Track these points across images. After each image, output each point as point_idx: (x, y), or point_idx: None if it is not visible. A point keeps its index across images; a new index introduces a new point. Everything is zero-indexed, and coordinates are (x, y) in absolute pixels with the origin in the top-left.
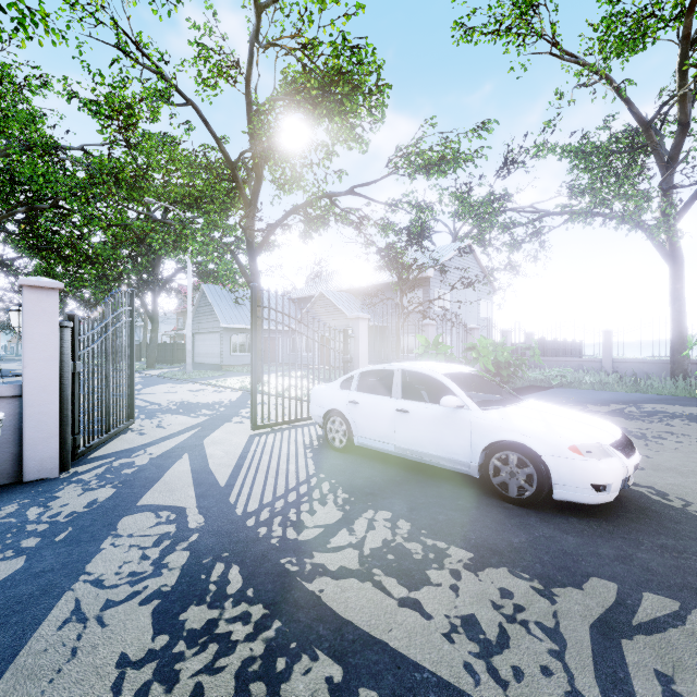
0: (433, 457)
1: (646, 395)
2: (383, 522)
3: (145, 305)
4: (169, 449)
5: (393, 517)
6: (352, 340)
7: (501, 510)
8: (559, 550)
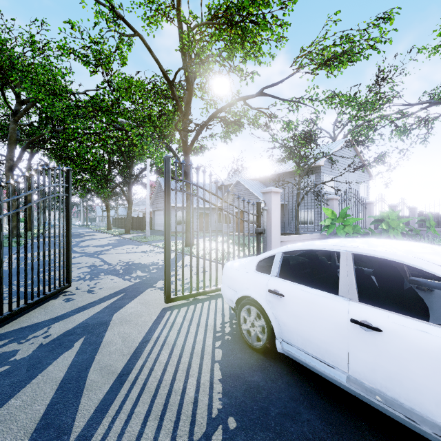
0: None
1: None
2: None
3: (124, 192)
4: (72, 327)
5: None
6: (264, 212)
7: None
8: None
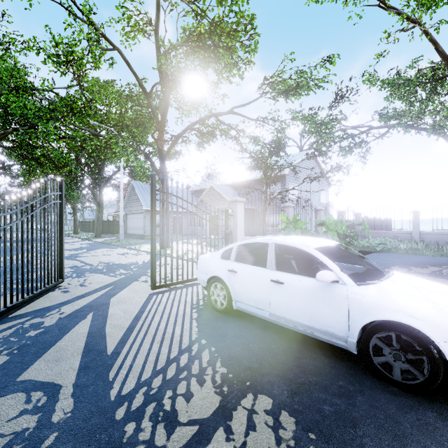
0: (308, 328)
1: None
2: (264, 415)
3: (94, 195)
4: (79, 307)
5: (274, 408)
6: (231, 218)
7: (388, 396)
8: None
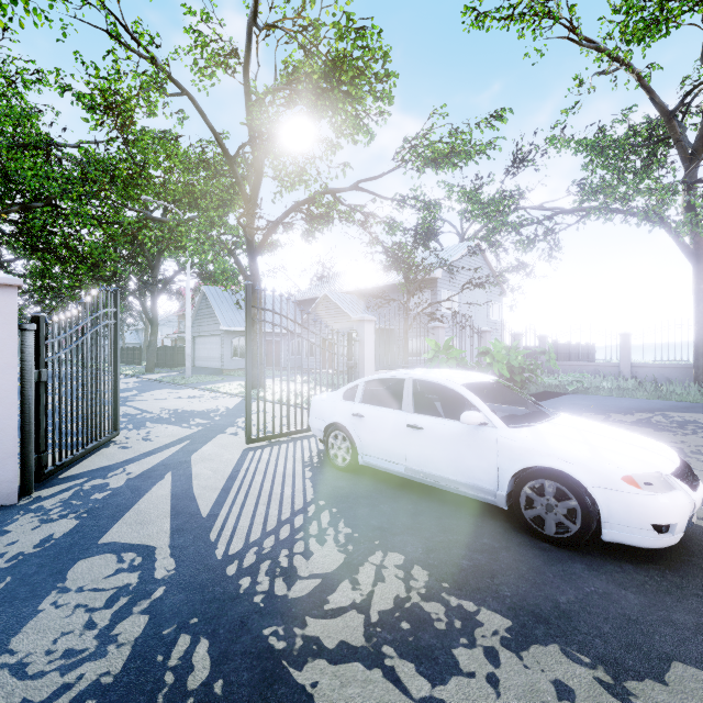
0: (452, 483)
1: (670, 403)
2: (394, 569)
3: (144, 307)
4: (151, 466)
5: (406, 563)
6: (356, 344)
7: (537, 552)
8: (620, 615)
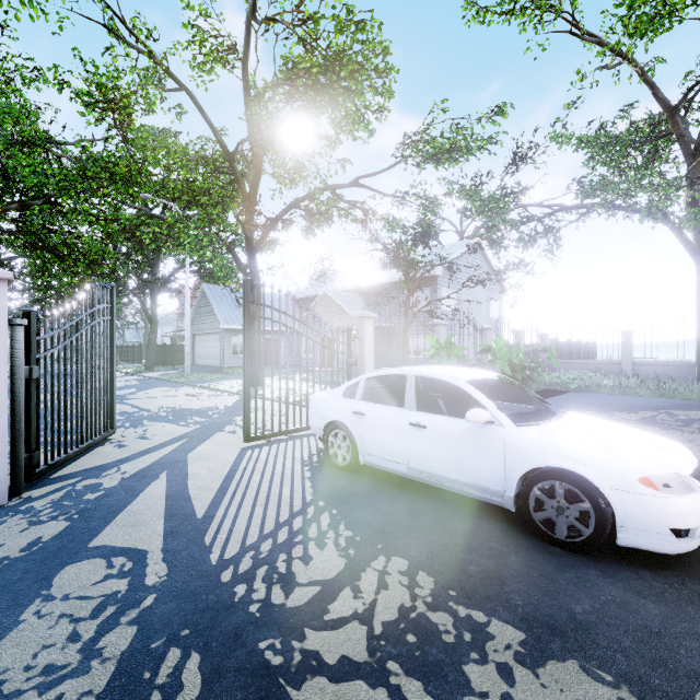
0: (456, 483)
1: (673, 401)
2: (398, 576)
3: (143, 305)
4: (146, 466)
5: (411, 569)
6: (356, 341)
7: (548, 557)
8: (641, 627)
